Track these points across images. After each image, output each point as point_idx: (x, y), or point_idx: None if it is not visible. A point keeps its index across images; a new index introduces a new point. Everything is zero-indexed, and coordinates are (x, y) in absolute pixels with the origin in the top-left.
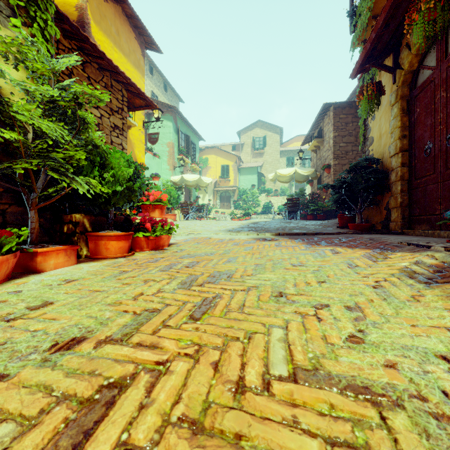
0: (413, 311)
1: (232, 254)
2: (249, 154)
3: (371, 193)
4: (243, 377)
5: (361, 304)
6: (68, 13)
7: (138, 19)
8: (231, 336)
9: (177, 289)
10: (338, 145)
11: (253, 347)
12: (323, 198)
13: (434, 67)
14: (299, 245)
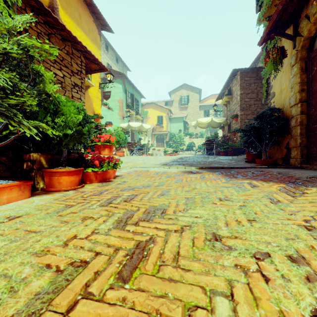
0: None
1: (165, 187)
2: (177, 108)
3: (275, 136)
4: None
5: (303, 253)
6: (42, 1)
7: (95, 6)
8: (166, 315)
9: (112, 229)
10: (244, 100)
11: None
12: (232, 139)
13: None
14: (219, 177)
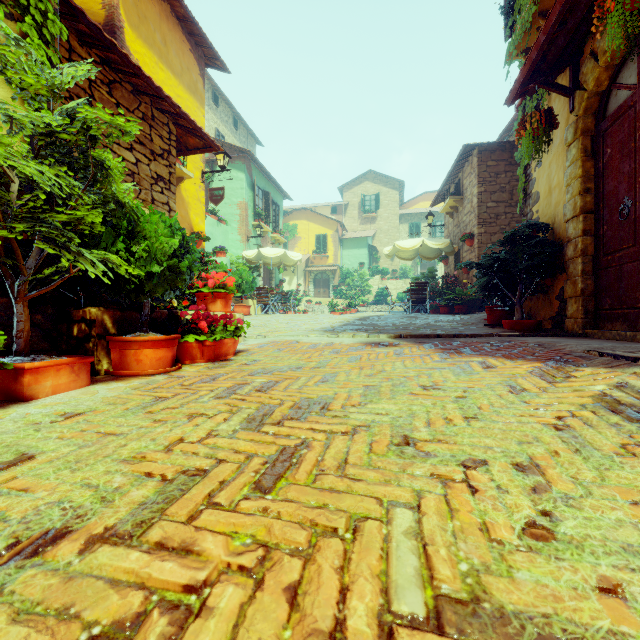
0: (629, 473)
1: (329, 369)
2: (355, 219)
3: (537, 275)
4: (343, 621)
5: (539, 460)
6: (91, 13)
7: (194, 22)
8: (324, 526)
9: (239, 430)
10: (485, 206)
11: (361, 550)
12: (462, 282)
13: (635, 85)
14: (430, 353)
